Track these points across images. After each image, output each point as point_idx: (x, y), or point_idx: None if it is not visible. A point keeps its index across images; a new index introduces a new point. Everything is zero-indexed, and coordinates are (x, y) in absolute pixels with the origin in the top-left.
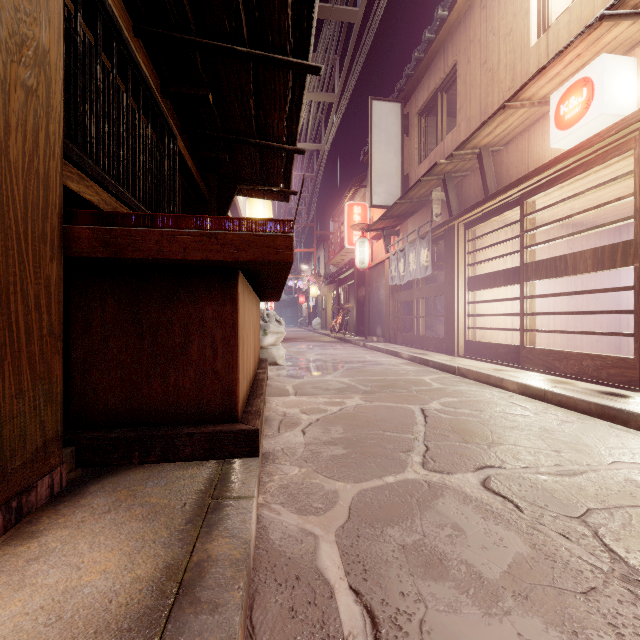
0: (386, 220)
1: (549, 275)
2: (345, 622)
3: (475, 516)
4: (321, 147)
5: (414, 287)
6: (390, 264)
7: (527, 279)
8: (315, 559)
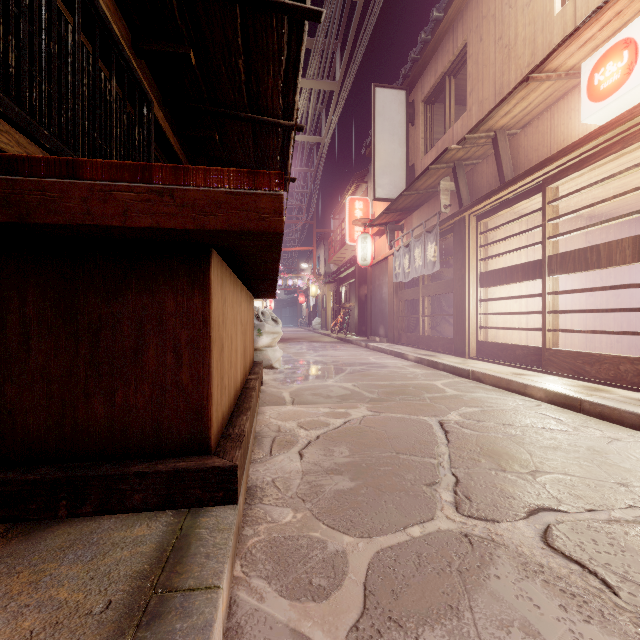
0: (390, 214)
1: (577, 268)
2: None
3: (550, 603)
4: (321, 140)
5: (420, 284)
6: (394, 261)
7: (551, 273)
8: None
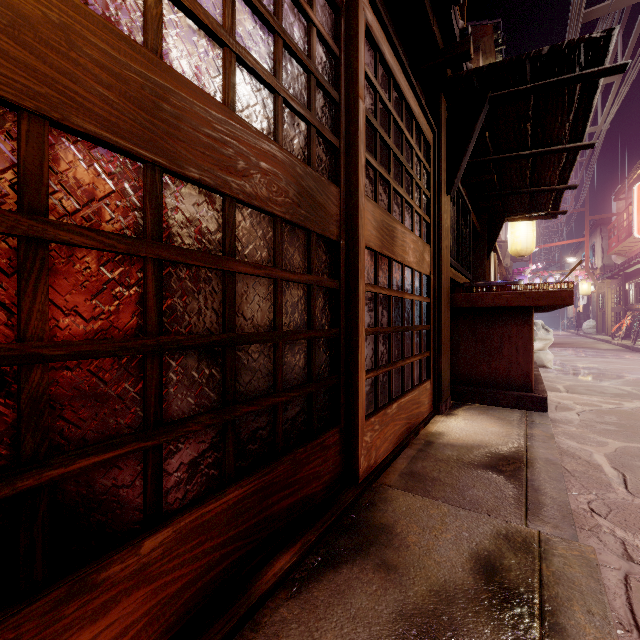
0: None
1: None
2: (607, 472)
3: None
4: (596, 129)
5: None
6: None
7: None
8: (590, 456)
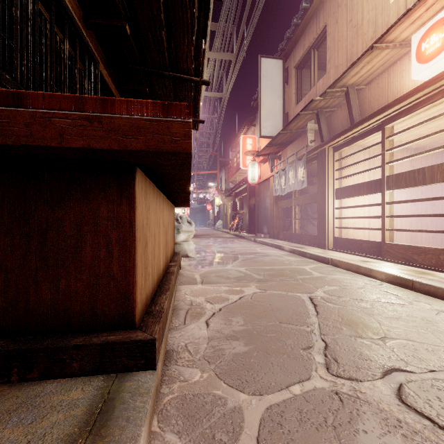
0: (271, 147)
1: (408, 185)
2: None
3: None
4: (223, 95)
5: (292, 197)
6: (274, 180)
7: (388, 188)
8: None
